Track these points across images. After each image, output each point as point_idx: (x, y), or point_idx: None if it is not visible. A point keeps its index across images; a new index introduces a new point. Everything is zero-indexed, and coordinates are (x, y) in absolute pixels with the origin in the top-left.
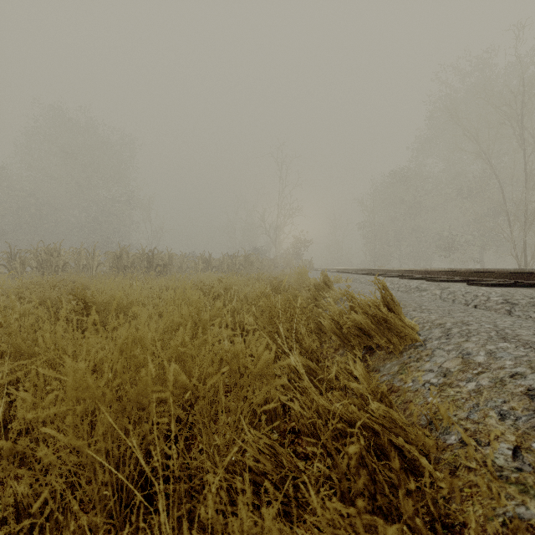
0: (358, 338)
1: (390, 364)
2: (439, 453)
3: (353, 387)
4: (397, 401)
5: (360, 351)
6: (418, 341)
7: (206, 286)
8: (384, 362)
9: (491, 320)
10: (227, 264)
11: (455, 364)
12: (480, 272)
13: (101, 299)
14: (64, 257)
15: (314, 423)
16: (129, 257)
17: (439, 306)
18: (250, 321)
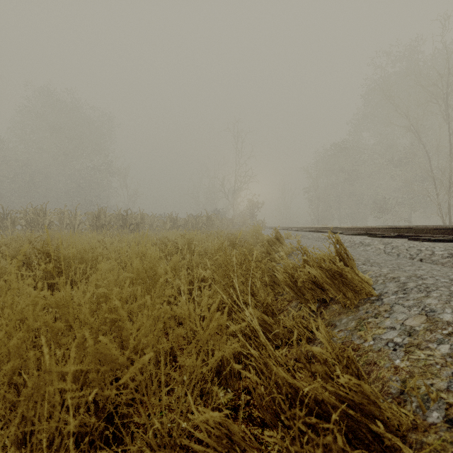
0: (312, 292)
1: (347, 319)
2: (420, 434)
3: (315, 352)
4: (359, 362)
5: (315, 304)
6: (373, 295)
7: (171, 241)
8: (339, 316)
9: (443, 274)
10: (192, 223)
11: (419, 321)
12: (418, 229)
13: (67, 253)
14: (50, 216)
15: (272, 393)
16: (106, 216)
17: (386, 260)
18: (208, 274)
